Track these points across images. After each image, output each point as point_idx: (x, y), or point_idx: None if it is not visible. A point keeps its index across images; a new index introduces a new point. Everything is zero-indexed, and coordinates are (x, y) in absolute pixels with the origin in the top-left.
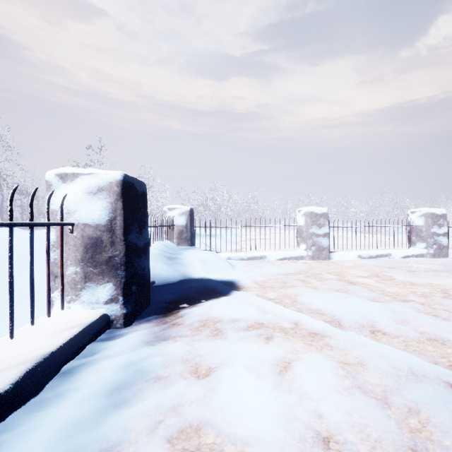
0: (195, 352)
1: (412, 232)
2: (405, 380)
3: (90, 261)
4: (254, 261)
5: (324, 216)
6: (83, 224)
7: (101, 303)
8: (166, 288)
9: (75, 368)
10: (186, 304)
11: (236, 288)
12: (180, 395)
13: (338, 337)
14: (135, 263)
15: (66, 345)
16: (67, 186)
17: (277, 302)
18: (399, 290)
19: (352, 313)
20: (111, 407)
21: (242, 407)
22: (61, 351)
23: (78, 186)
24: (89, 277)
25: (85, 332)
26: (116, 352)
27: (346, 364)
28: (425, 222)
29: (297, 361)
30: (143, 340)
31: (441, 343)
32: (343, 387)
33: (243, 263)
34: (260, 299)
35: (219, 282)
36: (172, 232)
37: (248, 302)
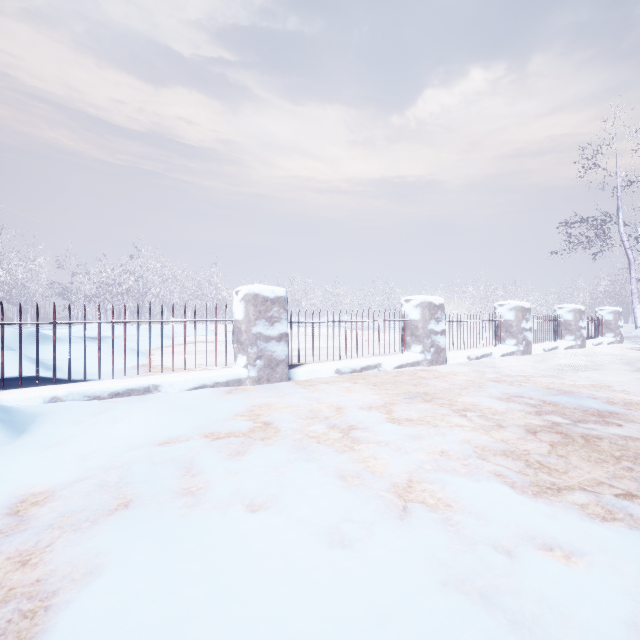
0: None
1: (406, 330)
2: None
3: None
4: (125, 401)
5: (280, 303)
6: None
7: None
8: None
9: None
10: None
11: None
12: None
13: None
14: None
15: None
16: None
17: None
18: (393, 468)
19: None
20: None
21: None
22: None
23: None
24: None
25: None
26: None
27: None
28: (422, 315)
29: None
30: None
31: None
32: None
33: (80, 413)
34: None
35: None
36: None
37: None
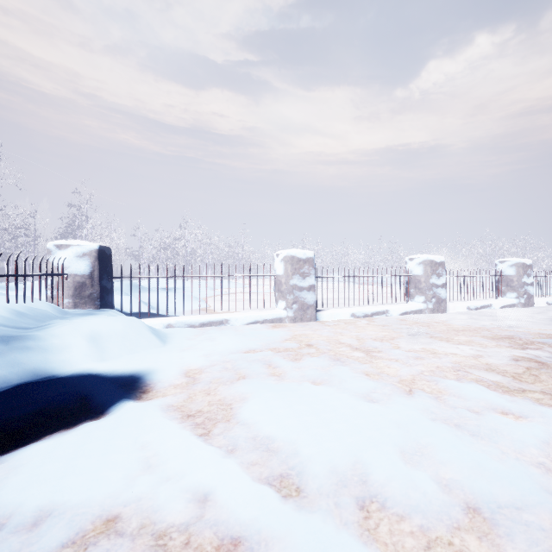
0: None
1: (410, 283)
2: None
3: None
4: (209, 329)
5: (309, 262)
6: None
7: None
8: None
9: None
10: None
11: (136, 393)
12: None
13: None
14: None
15: None
16: None
17: (197, 426)
18: (401, 372)
19: (327, 446)
20: None
21: None
22: None
23: None
24: None
25: None
26: None
27: None
28: (424, 271)
29: None
30: None
31: (490, 522)
32: None
33: (188, 334)
34: (161, 424)
35: (112, 380)
36: (64, 285)
37: (130, 437)
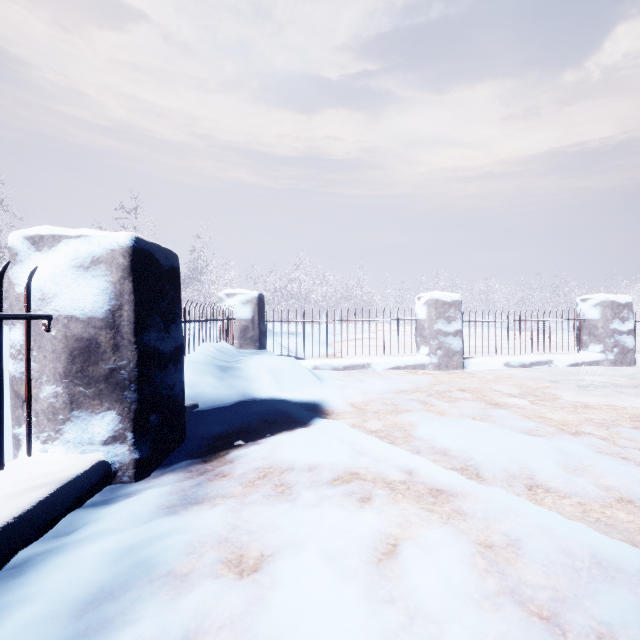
0: (242, 527)
1: (582, 329)
2: (587, 578)
3: (79, 376)
4: (353, 372)
5: (455, 305)
6: (67, 316)
7: (97, 443)
8: (214, 415)
9: (32, 560)
10: (241, 440)
11: (321, 414)
12: (202, 613)
13: (475, 498)
14: (156, 379)
15: (21, 520)
16: (43, 255)
17: (382, 437)
18: (567, 417)
19: (496, 456)
20: (75, 639)
21: (307, 637)
22: (8, 531)
23: (59, 255)
24: (77, 401)
25: (60, 494)
26: (111, 527)
27: (488, 548)
28: (602, 314)
29: (408, 542)
30: (160, 504)
31: (639, 507)
32: (484, 593)
33: (336, 375)
34: (357, 432)
35: (298, 404)
36: (232, 328)
37: (338, 437)
